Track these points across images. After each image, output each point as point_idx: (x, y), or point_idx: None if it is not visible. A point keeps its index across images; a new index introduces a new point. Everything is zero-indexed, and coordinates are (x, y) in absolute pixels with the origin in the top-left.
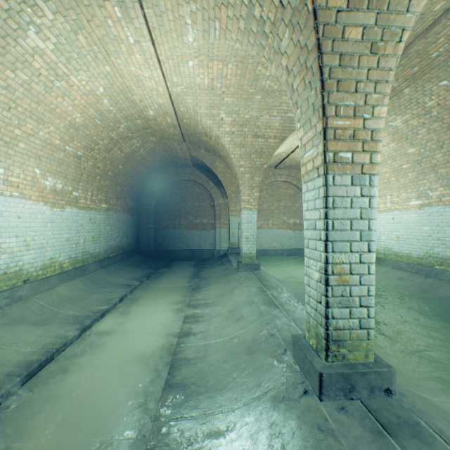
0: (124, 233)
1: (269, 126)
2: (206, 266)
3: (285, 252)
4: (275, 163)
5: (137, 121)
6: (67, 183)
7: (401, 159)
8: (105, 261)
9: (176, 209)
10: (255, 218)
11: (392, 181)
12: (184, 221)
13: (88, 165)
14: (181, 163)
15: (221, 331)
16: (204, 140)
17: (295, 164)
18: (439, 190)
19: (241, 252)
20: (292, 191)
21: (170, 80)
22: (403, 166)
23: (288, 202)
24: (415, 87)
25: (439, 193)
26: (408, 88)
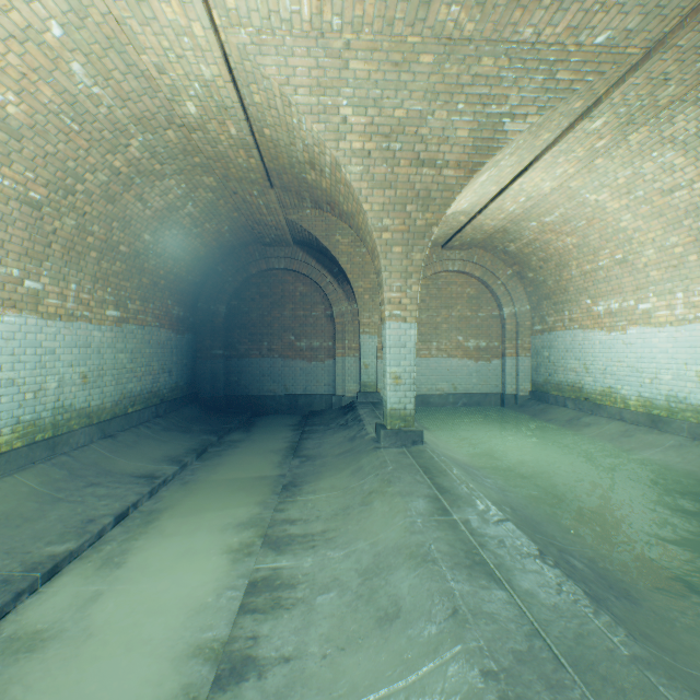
0: (161, 365)
1: (447, 139)
2: (316, 429)
3: (461, 400)
4: (445, 237)
5: (167, 133)
6: (6, 261)
7: None
8: (113, 422)
9: (264, 321)
10: (413, 337)
11: (691, 261)
12: (278, 343)
13: (65, 226)
14: (270, 237)
15: (339, 664)
16: (310, 181)
17: (481, 239)
18: None
19: (384, 407)
20: (474, 290)
21: (219, 4)
22: None
23: (466, 309)
24: None
25: None
26: None
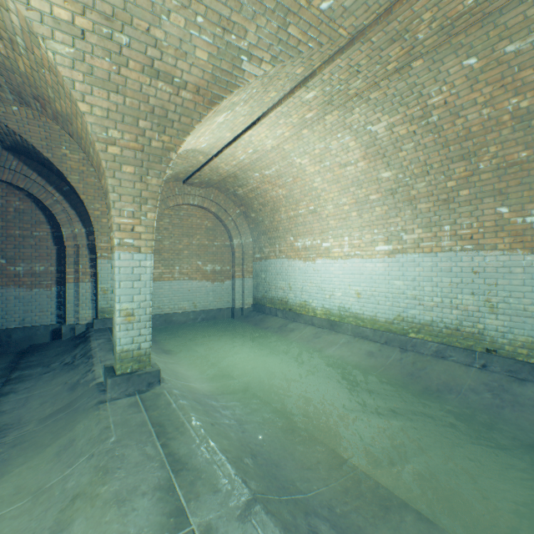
0: None
1: (186, 55)
2: (29, 375)
3: (201, 316)
4: (187, 173)
5: None
6: None
7: (370, 187)
8: None
9: None
10: (150, 268)
11: (353, 216)
12: None
13: None
14: None
15: None
16: (1, 57)
17: (218, 181)
18: (417, 232)
19: (114, 348)
20: (211, 223)
21: None
22: (372, 196)
23: (205, 238)
24: (432, 60)
25: (417, 236)
26: (422, 60)
